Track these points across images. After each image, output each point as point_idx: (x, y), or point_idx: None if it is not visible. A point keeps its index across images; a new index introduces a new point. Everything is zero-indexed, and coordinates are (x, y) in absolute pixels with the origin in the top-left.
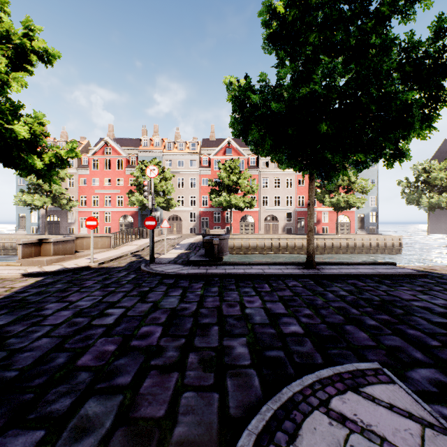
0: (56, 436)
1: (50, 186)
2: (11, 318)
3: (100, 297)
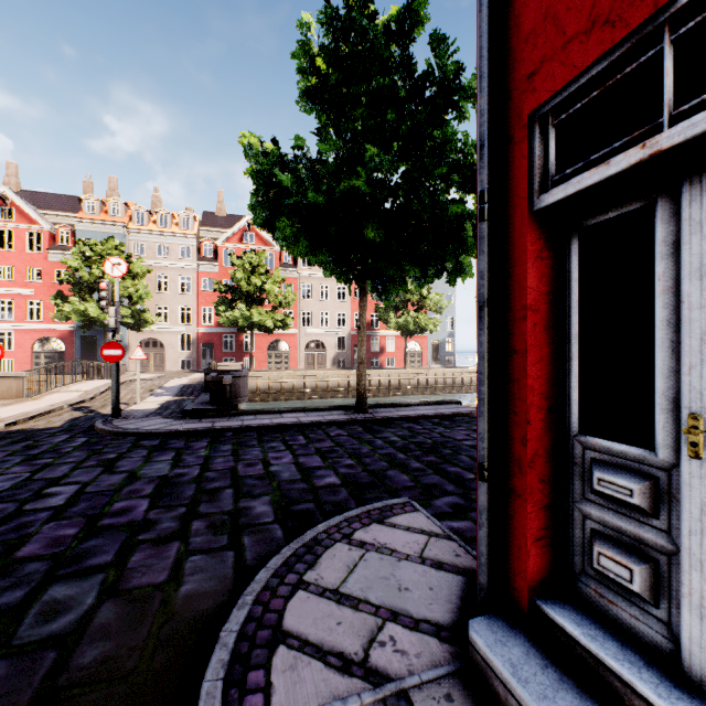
0: (16, 625)
1: None
2: None
3: (27, 474)
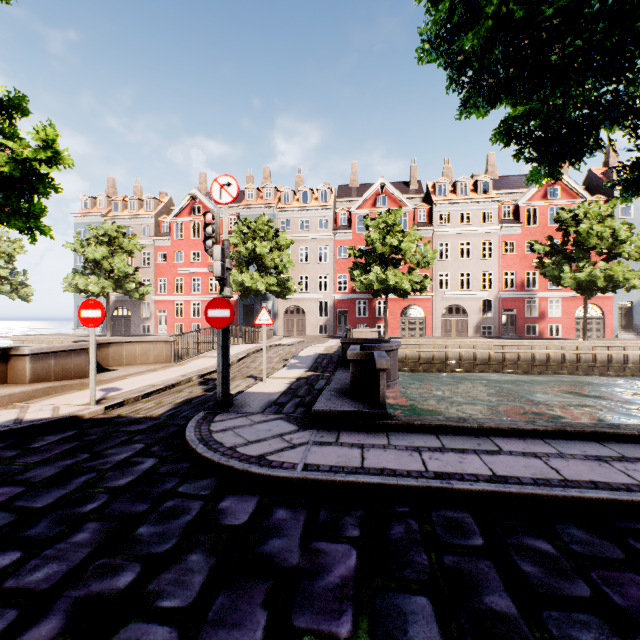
0: None
1: (31, 238)
2: None
3: None
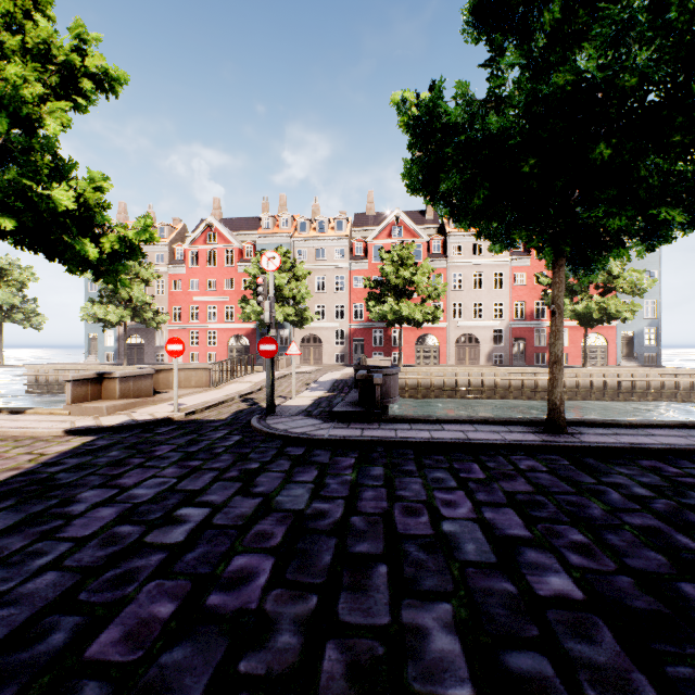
0: None
1: (116, 289)
2: (13, 520)
3: (173, 481)
